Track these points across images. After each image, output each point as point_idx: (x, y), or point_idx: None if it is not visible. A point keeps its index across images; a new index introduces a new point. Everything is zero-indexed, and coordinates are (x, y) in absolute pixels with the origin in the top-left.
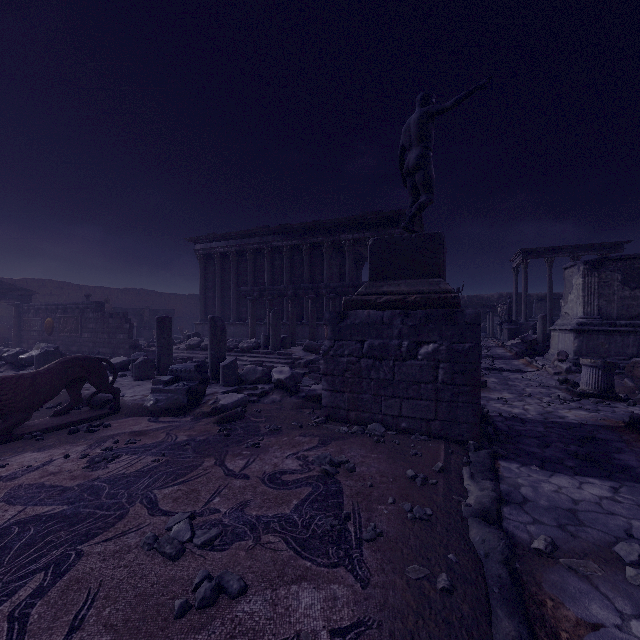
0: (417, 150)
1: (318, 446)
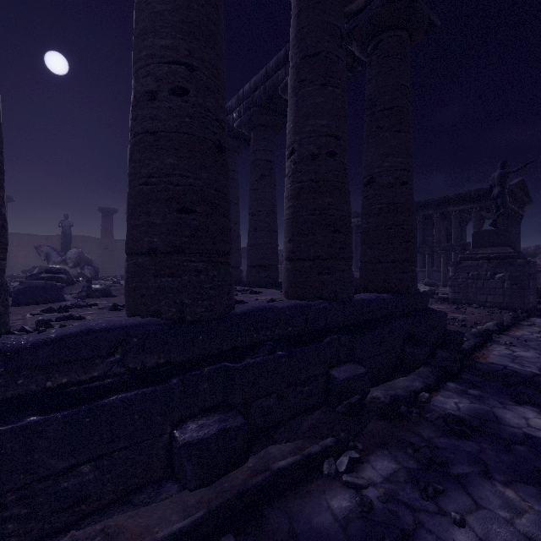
0: (498, 189)
1: (450, 306)
